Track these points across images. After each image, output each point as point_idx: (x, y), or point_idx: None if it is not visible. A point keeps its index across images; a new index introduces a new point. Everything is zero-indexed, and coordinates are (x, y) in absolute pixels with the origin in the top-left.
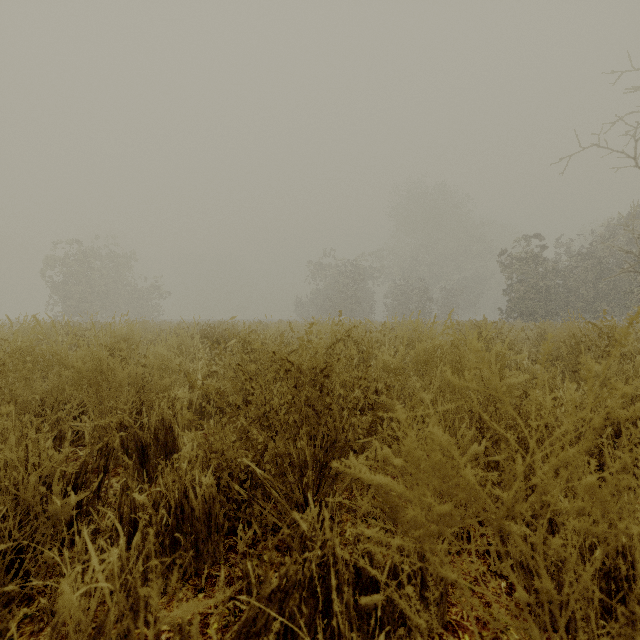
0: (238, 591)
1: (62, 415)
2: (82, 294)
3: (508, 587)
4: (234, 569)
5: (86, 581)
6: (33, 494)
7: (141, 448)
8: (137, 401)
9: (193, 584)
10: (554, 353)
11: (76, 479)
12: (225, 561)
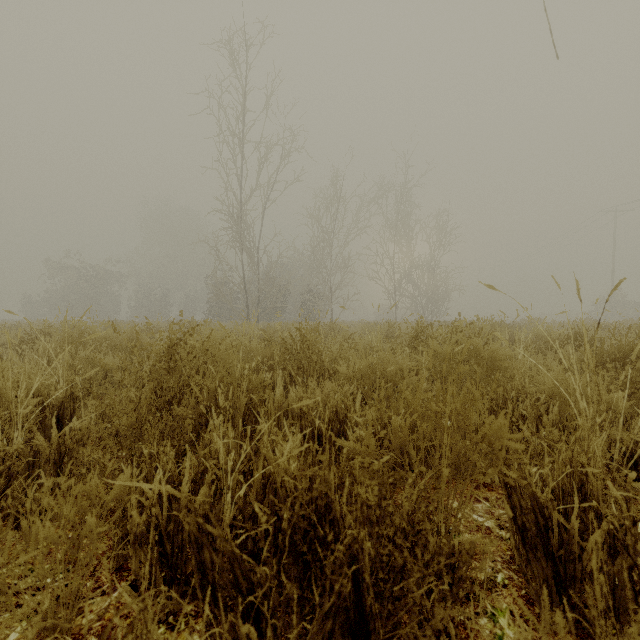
0: None
1: None
2: None
3: None
4: None
5: None
6: None
7: None
8: None
9: None
10: None
11: None
12: None
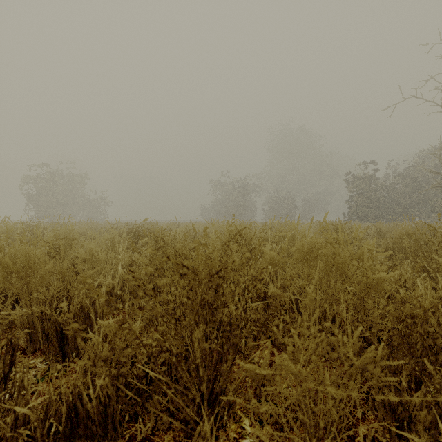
0: None
1: (3, 300)
2: (49, 203)
3: None
4: None
5: None
6: None
7: (61, 333)
8: (63, 289)
9: None
10: (391, 246)
11: None
12: None
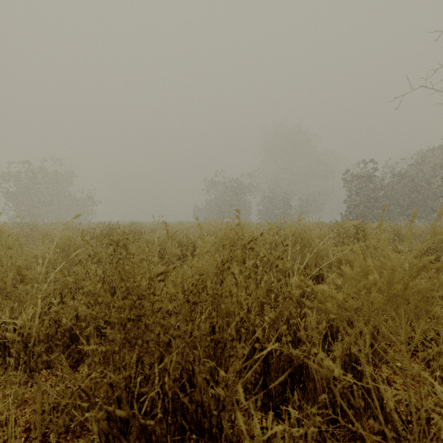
0: None
1: None
2: (31, 202)
3: None
4: None
5: None
6: None
7: None
8: None
9: None
10: (425, 251)
11: None
12: None
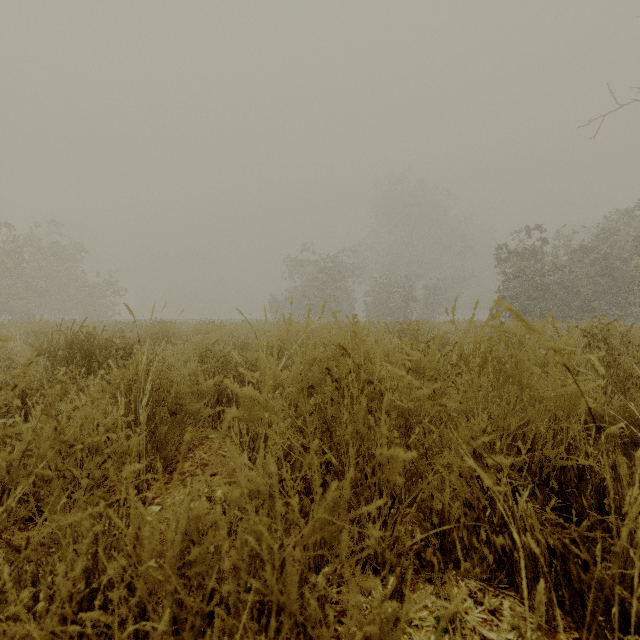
0: None
1: None
2: (14, 289)
3: None
4: None
5: None
6: None
7: None
8: None
9: None
10: None
11: None
12: None
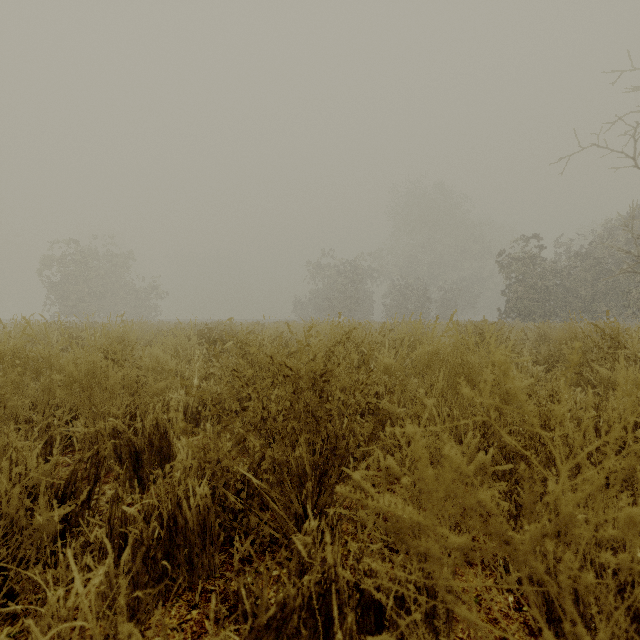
0: (234, 607)
1: (54, 419)
2: (79, 294)
3: (516, 602)
4: (229, 584)
5: (68, 606)
6: (18, 506)
7: (135, 454)
8: (131, 405)
9: (187, 600)
10: (555, 354)
11: (65, 489)
12: (220, 574)
